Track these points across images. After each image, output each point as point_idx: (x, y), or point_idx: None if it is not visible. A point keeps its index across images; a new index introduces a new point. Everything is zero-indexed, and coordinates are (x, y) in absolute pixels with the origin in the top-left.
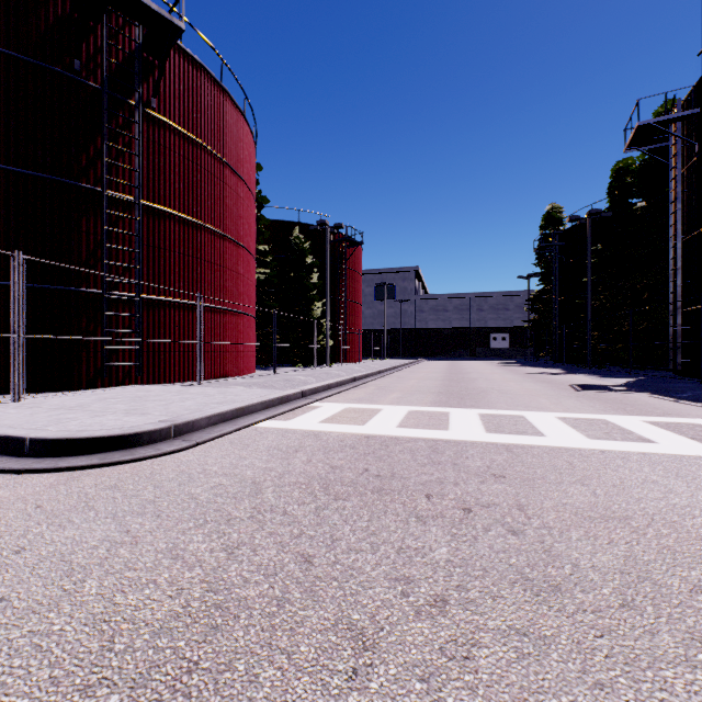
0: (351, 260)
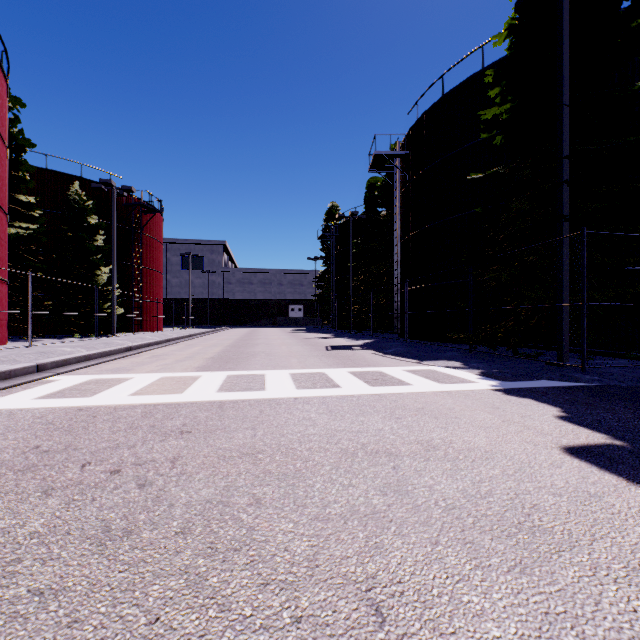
0: (149, 227)
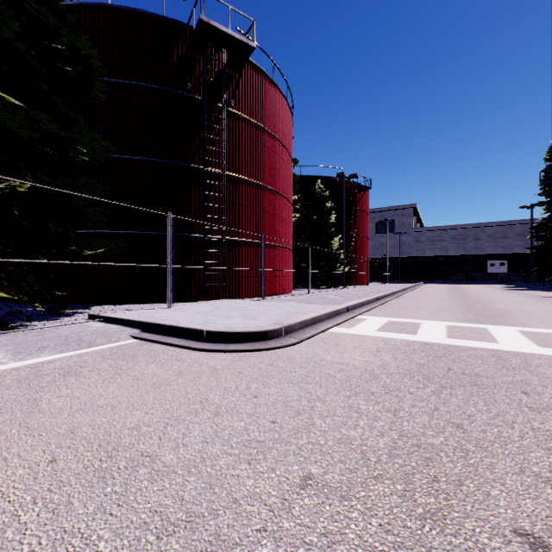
0: (360, 202)
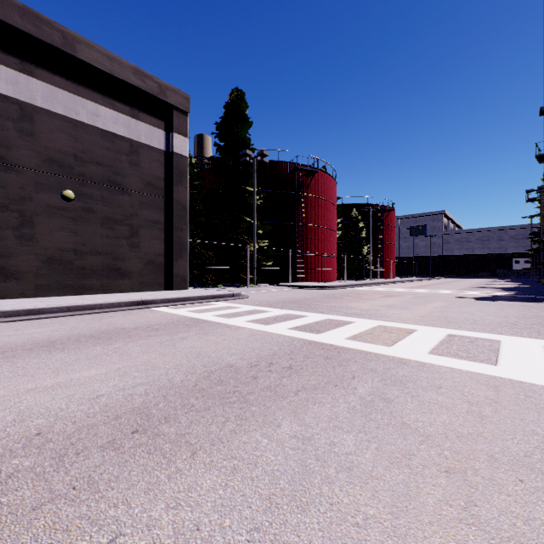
0: (386, 219)
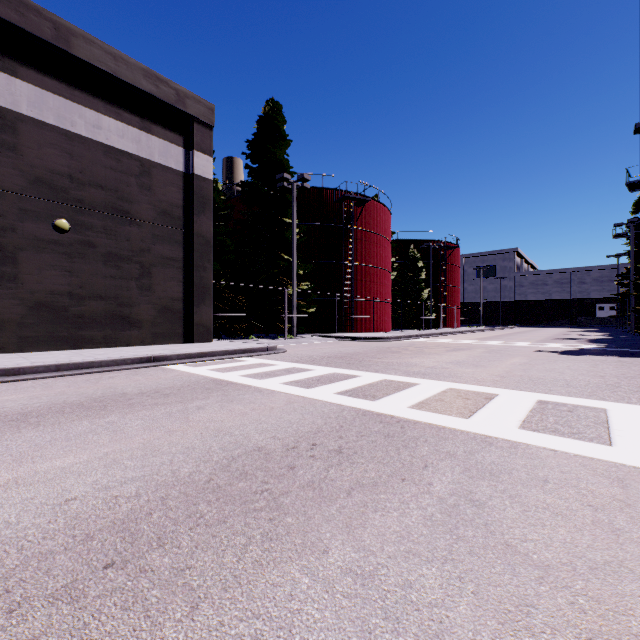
0: (450, 258)
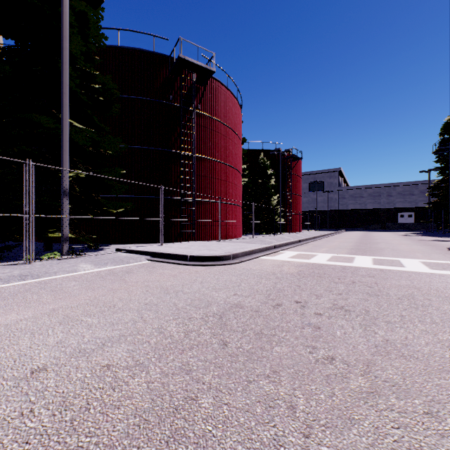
0: (294, 169)
